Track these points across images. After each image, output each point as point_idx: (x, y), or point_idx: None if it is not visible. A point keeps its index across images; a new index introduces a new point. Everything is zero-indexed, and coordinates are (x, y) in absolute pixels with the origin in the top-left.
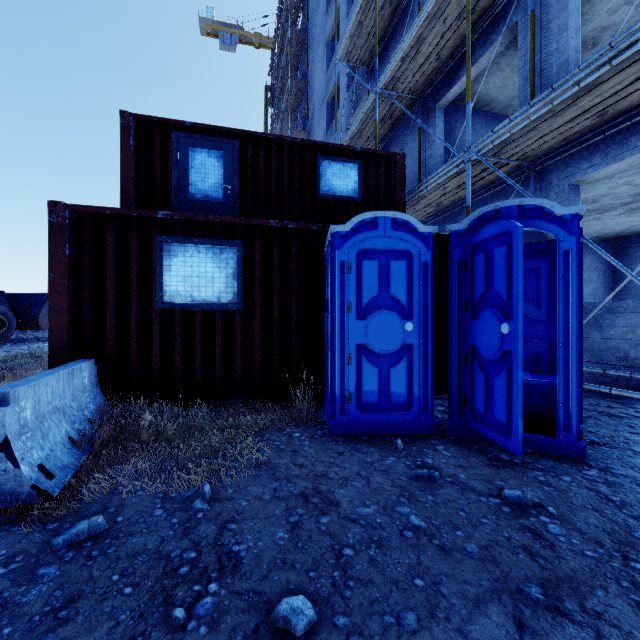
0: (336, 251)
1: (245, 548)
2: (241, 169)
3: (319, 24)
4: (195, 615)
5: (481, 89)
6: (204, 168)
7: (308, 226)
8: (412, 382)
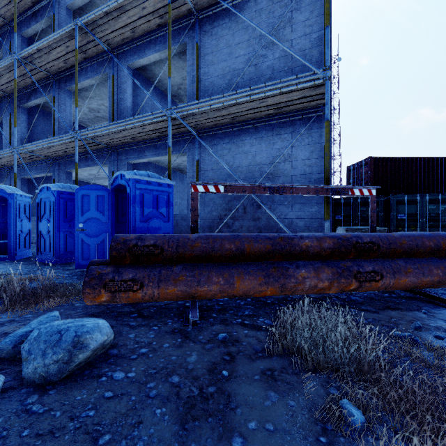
0: None
1: None
2: None
3: None
4: None
5: (51, 107)
6: None
7: None
8: None
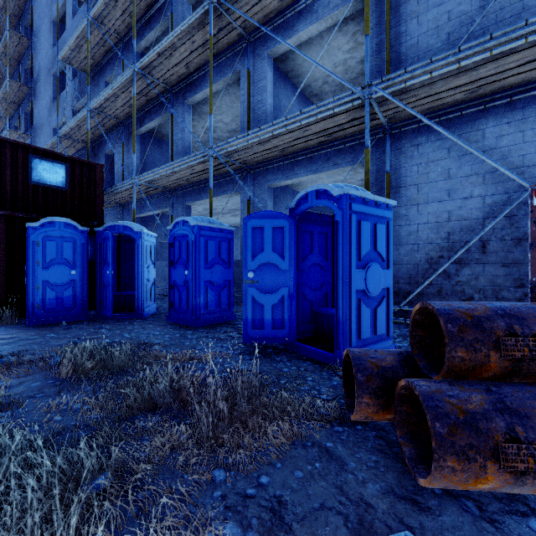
0: (30, 235)
1: None
2: None
3: None
4: None
5: (163, 131)
6: None
7: (15, 214)
8: (76, 297)
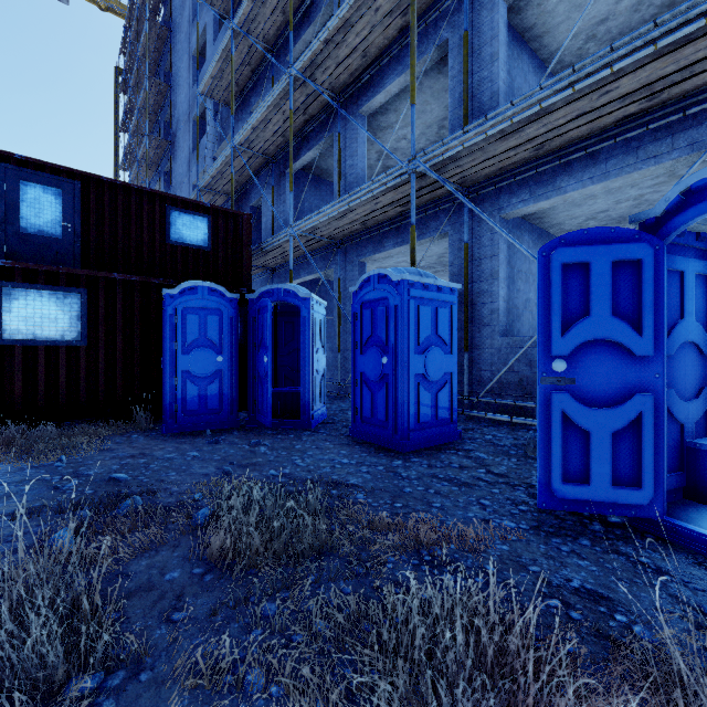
0: (167, 307)
1: (93, 472)
2: (83, 209)
3: (184, 30)
4: (67, 486)
5: (322, 165)
6: (39, 203)
7: (150, 280)
8: (223, 395)
